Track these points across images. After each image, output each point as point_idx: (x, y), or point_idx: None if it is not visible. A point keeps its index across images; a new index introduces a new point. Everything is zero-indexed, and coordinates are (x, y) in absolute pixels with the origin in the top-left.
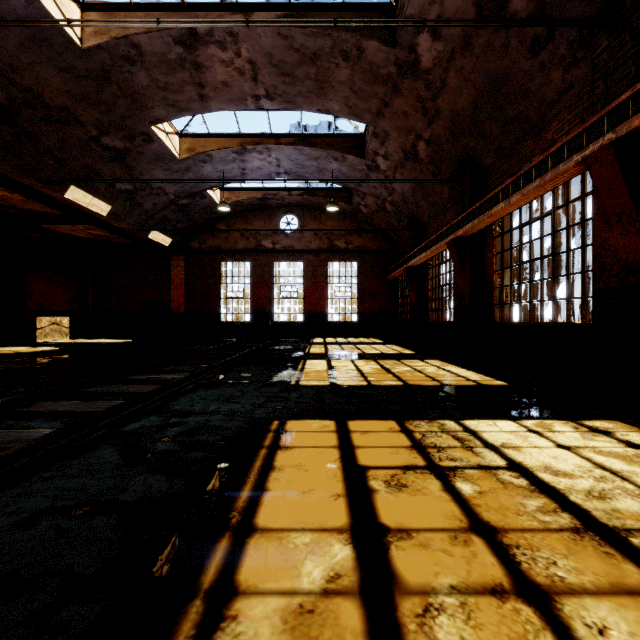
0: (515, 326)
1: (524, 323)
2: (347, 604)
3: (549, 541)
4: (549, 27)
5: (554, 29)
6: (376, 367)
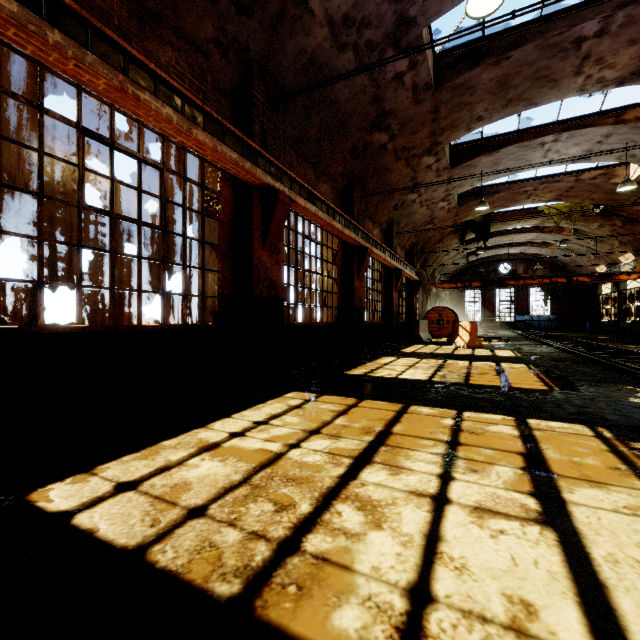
0: (71, 335)
1: (122, 327)
2: (506, 368)
3: (456, 367)
4: (249, 7)
5: (247, 14)
6: (381, 469)
